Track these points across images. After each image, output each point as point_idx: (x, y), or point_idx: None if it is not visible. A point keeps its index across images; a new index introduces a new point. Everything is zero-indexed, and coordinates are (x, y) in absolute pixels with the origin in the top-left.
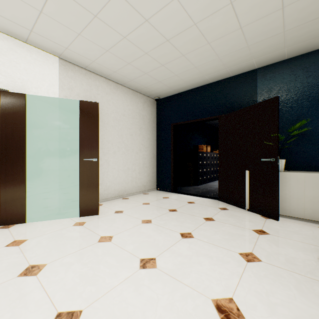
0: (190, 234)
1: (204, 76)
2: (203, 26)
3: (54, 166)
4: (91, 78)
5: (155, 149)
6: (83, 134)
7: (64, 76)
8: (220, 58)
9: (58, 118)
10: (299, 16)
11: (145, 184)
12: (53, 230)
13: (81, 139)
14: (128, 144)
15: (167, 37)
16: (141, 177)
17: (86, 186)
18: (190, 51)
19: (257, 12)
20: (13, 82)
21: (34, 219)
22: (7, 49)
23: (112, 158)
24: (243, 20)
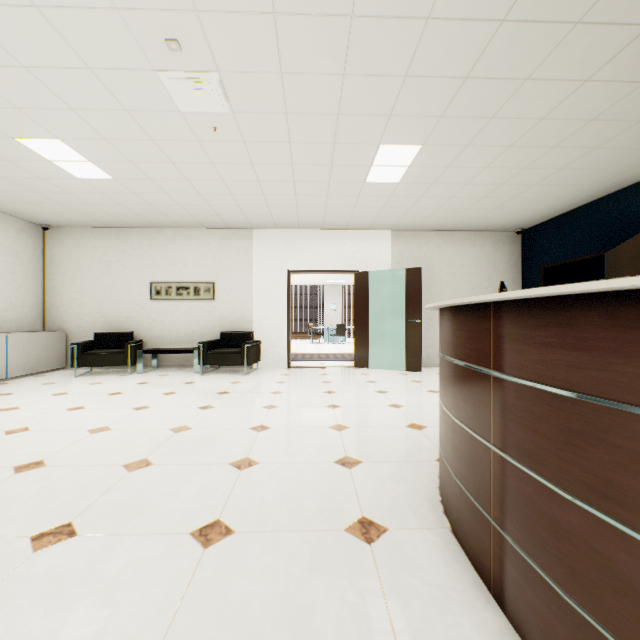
0: None
1: (571, 199)
2: (512, 182)
3: (387, 327)
4: (420, 237)
5: None
6: (408, 298)
7: (395, 245)
8: (570, 185)
9: (390, 284)
10: (635, 140)
11: None
12: (384, 373)
13: (406, 302)
14: None
15: (479, 197)
16: None
17: (410, 345)
18: (517, 194)
19: (565, 159)
20: (361, 263)
21: (374, 368)
22: (358, 240)
23: None
24: (555, 166)
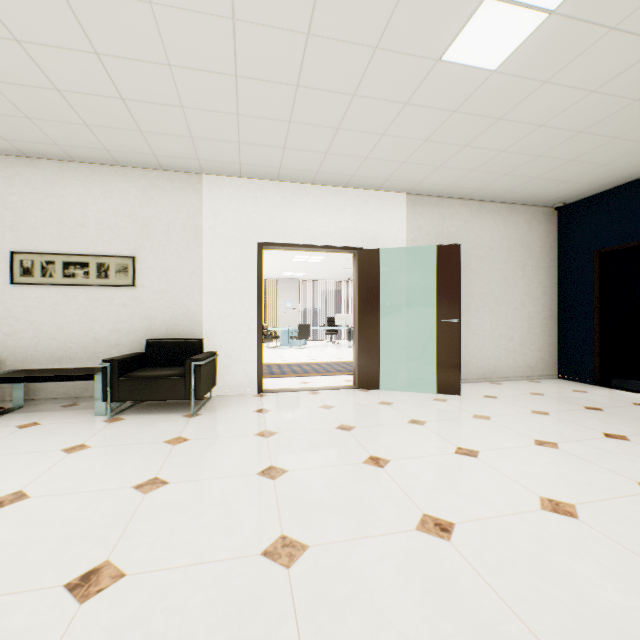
0: (622, 436)
1: None
2: None
3: (401, 329)
4: (443, 206)
5: (554, 302)
6: (440, 288)
7: (411, 215)
8: None
9: (405, 269)
10: None
11: (532, 364)
12: (412, 400)
13: (438, 294)
14: (499, 295)
15: (578, 130)
16: (524, 351)
17: (444, 355)
18: (632, 129)
19: None
20: (366, 238)
21: (385, 388)
22: (361, 204)
23: (473, 318)
24: None
